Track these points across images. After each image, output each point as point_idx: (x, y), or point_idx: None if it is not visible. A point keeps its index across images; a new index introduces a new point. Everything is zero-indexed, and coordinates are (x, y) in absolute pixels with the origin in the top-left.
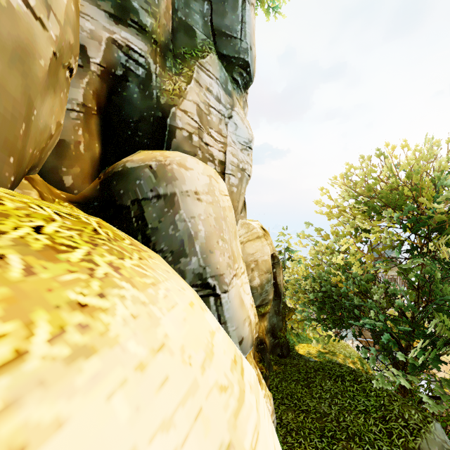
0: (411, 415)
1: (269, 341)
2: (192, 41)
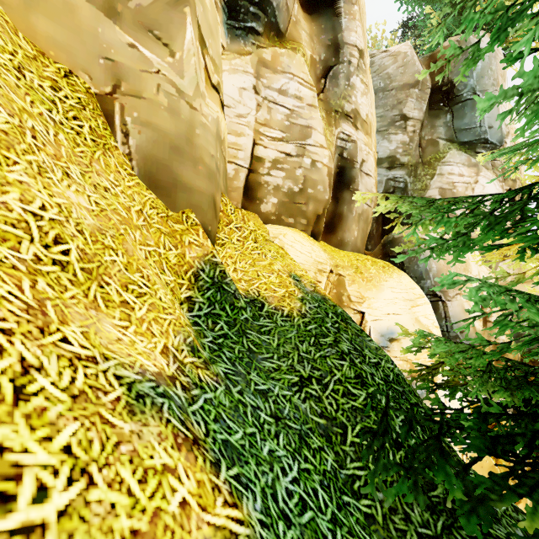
0: None
1: None
2: (436, 149)
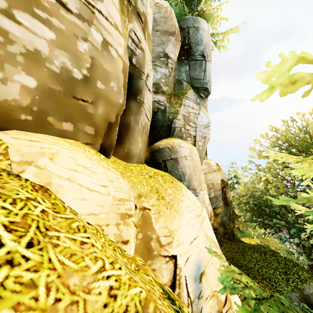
0: (303, 273)
1: (221, 230)
2: (181, 87)
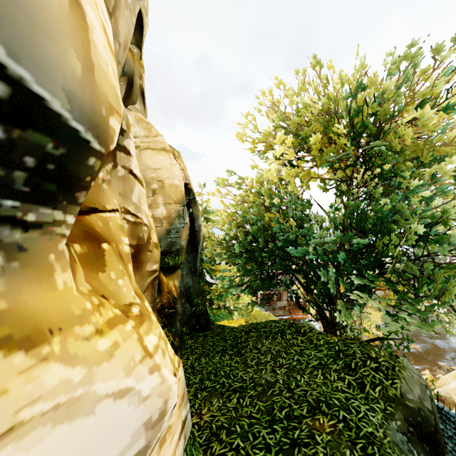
0: (377, 353)
1: (182, 309)
2: None
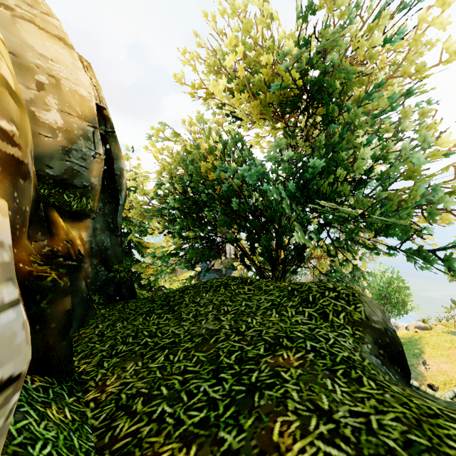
0: (333, 284)
1: (93, 272)
2: None
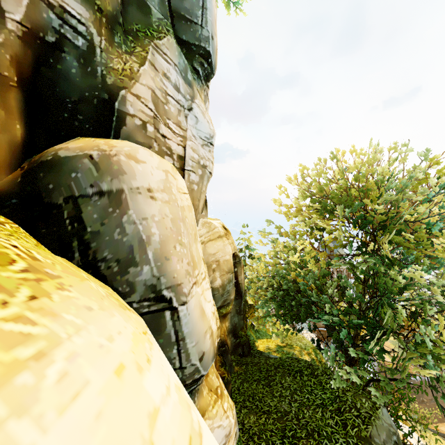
0: (362, 403)
1: (231, 341)
2: (146, 19)
